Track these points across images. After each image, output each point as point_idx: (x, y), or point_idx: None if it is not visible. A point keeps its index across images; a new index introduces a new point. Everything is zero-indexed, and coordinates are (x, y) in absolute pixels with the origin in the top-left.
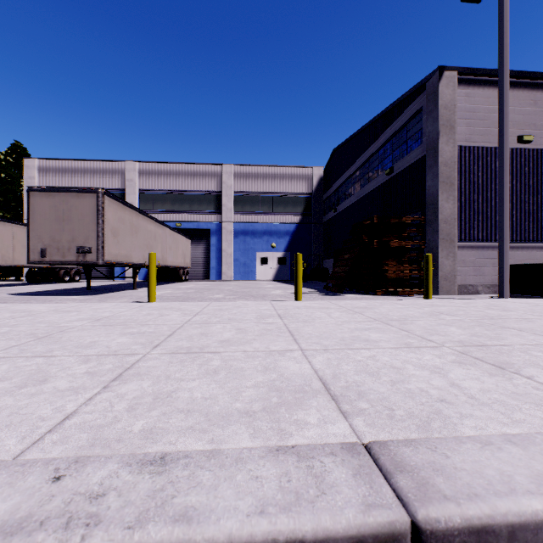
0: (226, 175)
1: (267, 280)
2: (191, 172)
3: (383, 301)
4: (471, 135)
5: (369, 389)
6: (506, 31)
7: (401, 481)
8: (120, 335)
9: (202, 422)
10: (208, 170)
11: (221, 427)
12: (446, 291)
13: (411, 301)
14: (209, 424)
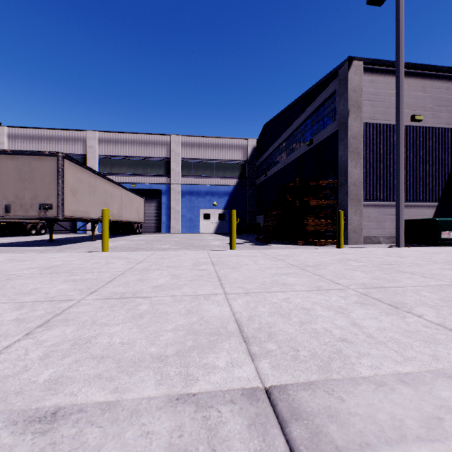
0: (175, 144)
1: (209, 233)
2: (144, 141)
3: (303, 250)
4: (374, 114)
5: (279, 330)
6: (402, 29)
7: (295, 431)
8: (63, 282)
9: (112, 369)
10: (159, 140)
11: (129, 374)
12: (355, 241)
13: (326, 250)
14: (118, 371)
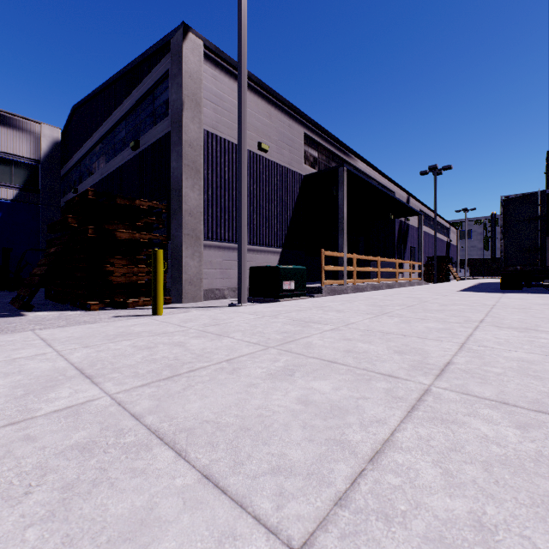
0: None
1: None
2: None
3: (28, 335)
4: (218, 123)
5: None
6: (245, 11)
7: None
8: None
9: None
10: None
11: None
12: (192, 297)
13: (96, 327)
14: None
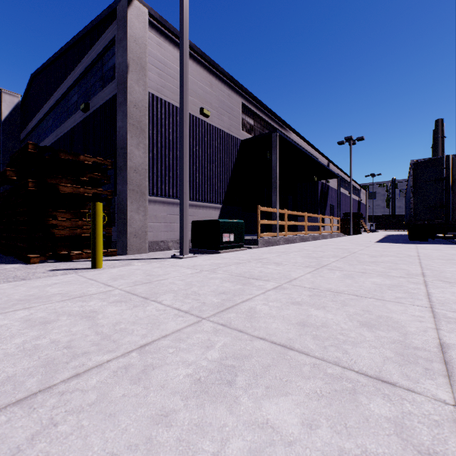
0: None
1: None
2: None
3: None
4: (163, 88)
5: None
6: None
7: None
8: None
9: None
10: None
11: None
12: (137, 249)
13: (5, 288)
14: None
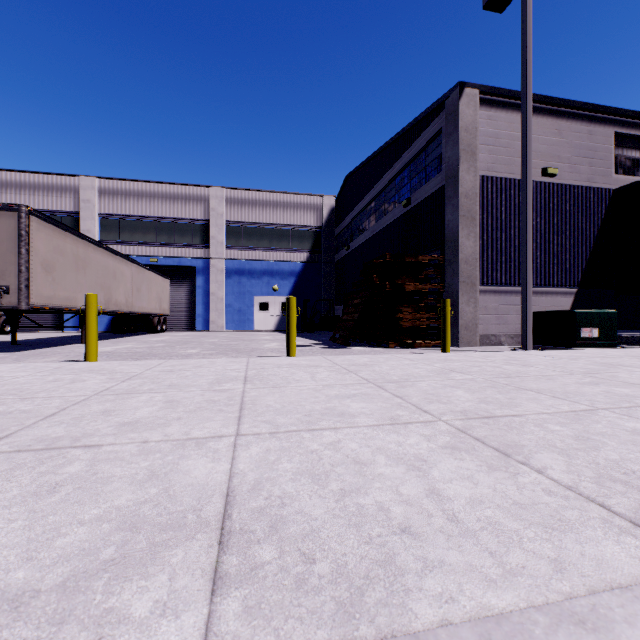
0: (217, 200)
1: (268, 330)
2: (170, 195)
3: (391, 356)
4: (494, 164)
5: (296, 513)
6: (530, 46)
7: None
8: None
9: None
10: (192, 193)
11: None
12: (467, 342)
13: (423, 355)
14: None
